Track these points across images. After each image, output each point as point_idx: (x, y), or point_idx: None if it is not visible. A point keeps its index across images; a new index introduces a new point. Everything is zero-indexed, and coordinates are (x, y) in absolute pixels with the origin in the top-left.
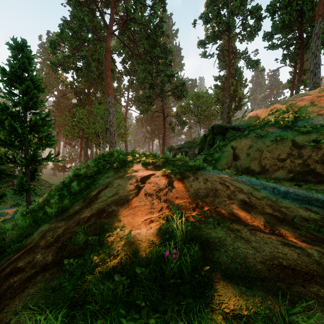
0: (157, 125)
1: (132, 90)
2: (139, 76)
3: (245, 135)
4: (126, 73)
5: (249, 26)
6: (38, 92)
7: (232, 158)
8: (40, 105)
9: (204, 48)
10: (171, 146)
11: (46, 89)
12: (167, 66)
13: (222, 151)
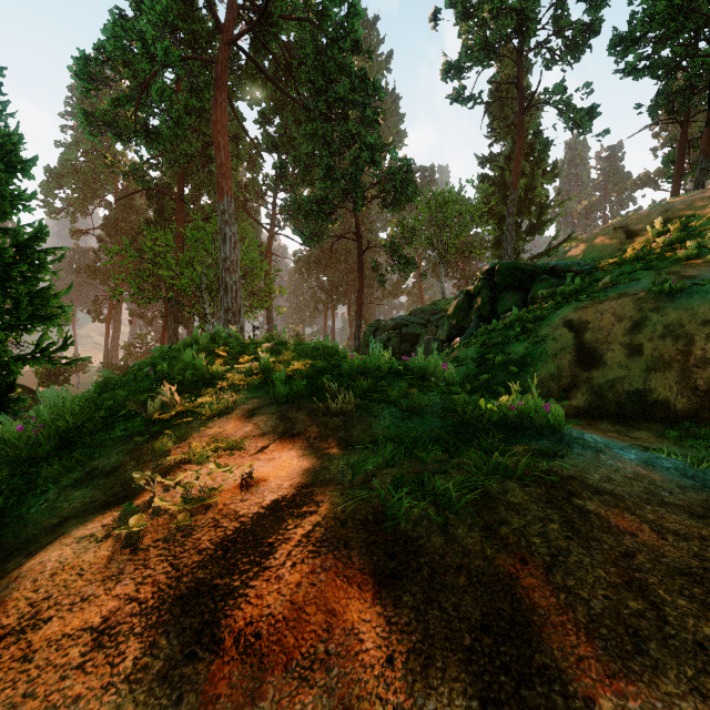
0: (344, 272)
1: (284, 188)
2: (300, 151)
3: (601, 290)
4: (268, 146)
5: (572, 23)
6: (11, 171)
7: (575, 360)
8: (14, 206)
9: (459, 79)
10: (377, 321)
11: (35, 164)
12: (369, 123)
13: (536, 336)
